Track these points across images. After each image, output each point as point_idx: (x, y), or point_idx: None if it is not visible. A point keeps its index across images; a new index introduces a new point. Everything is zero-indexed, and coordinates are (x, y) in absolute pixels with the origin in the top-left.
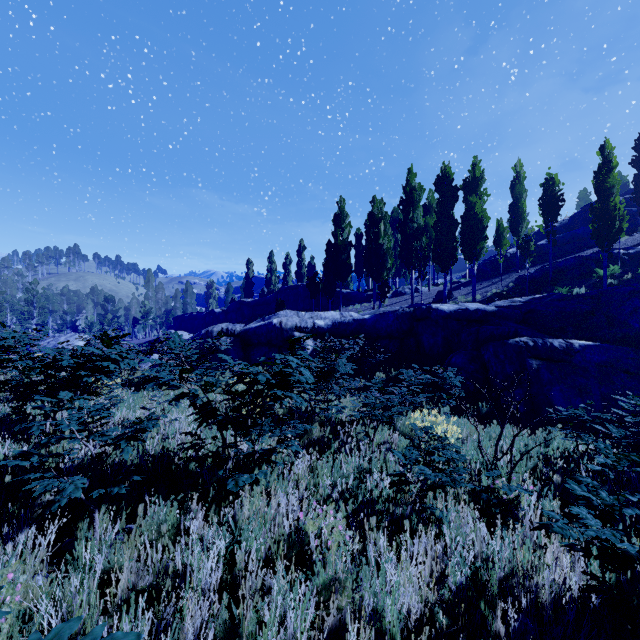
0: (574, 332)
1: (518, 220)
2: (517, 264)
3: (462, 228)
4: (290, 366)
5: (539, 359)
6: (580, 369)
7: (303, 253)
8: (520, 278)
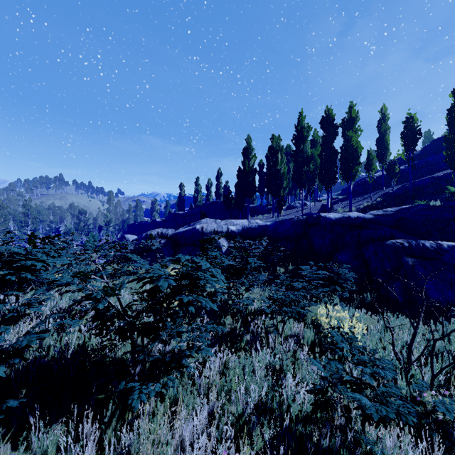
0: (439, 235)
1: (383, 150)
2: (382, 184)
3: (341, 156)
4: (197, 269)
5: (414, 257)
6: (449, 266)
7: (220, 178)
8: (385, 194)
